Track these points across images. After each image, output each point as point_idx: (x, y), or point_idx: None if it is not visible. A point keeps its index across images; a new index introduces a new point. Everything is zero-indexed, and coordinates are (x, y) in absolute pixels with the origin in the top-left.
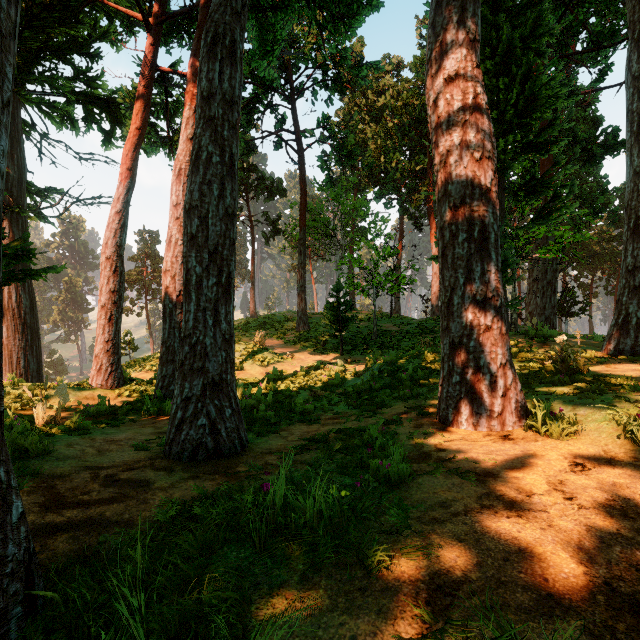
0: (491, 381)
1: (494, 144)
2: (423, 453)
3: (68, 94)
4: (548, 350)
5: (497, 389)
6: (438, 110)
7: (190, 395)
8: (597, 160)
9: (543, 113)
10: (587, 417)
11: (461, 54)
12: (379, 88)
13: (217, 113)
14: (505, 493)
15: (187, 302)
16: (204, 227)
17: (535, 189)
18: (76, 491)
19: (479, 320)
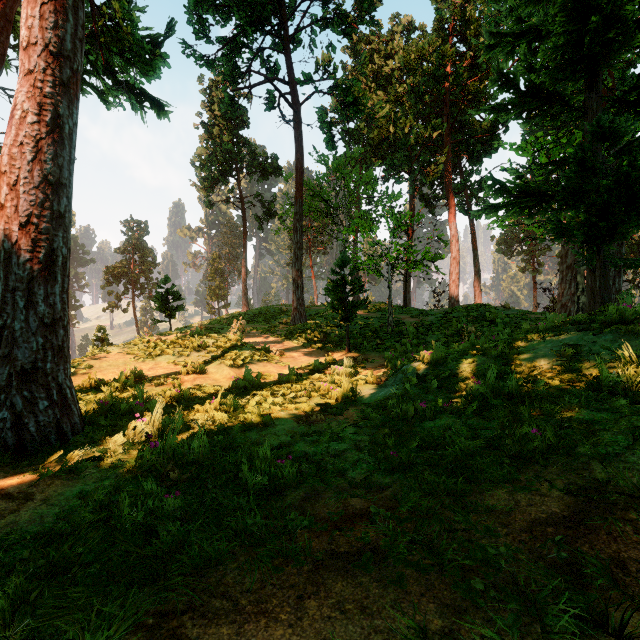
0: None
1: None
2: None
3: None
4: None
5: None
6: None
7: None
8: None
9: None
10: None
11: None
12: (387, 52)
13: None
14: None
15: None
16: None
17: None
18: None
19: None
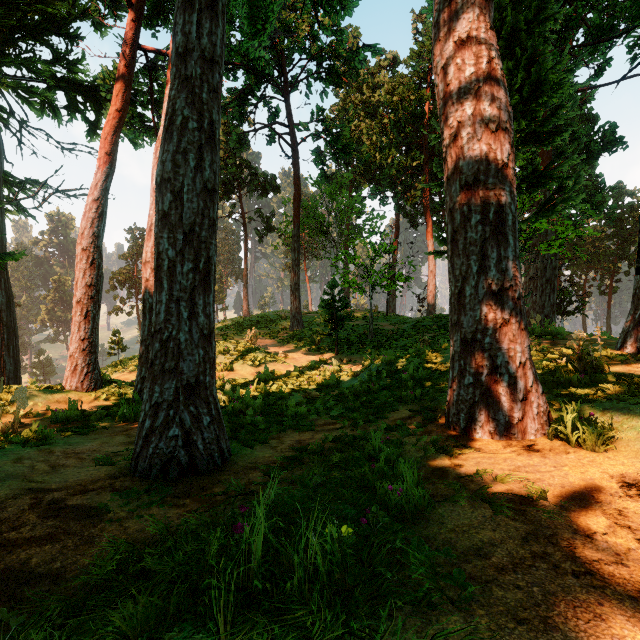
0: (510, 382)
1: (511, 114)
2: (437, 469)
3: (47, 78)
4: (558, 348)
5: (517, 392)
6: (447, 77)
7: (160, 400)
8: (595, 157)
9: (549, 99)
10: (622, 424)
11: (473, 13)
12: (374, 84)
13: (194, 72)
14: (556, 531)
15: (158, 291)
16: (178, 203)
17: (538, 181)
18: (3, 525)
19: (495, 313)
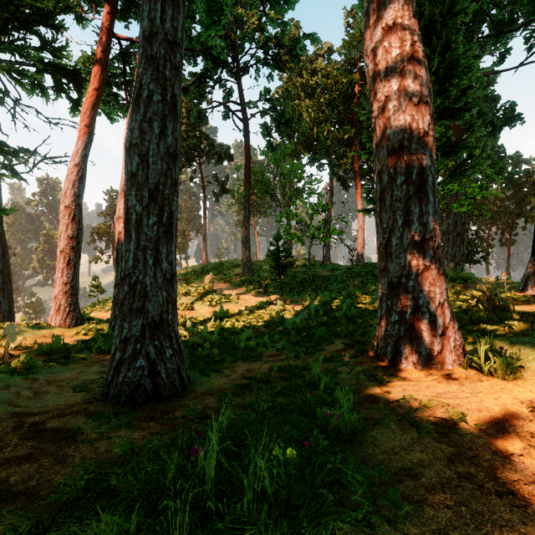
0: (430, 320)
1: (431, 90)
2: (369, 395)
3: (36, 63)
4: (469, 291)
5: (436, 328)
6: (376, 58)
7: (129, 336)
8: (497, 130)
9: (460, 80)
10: (528, 356)
11: (398, 3)
12: (312, 69)
13: (159, 52)
14: (477, 453)
15: (127, 241)
16: (144, 165)
17: (451, 150)
18: None
19: (418, 260)
